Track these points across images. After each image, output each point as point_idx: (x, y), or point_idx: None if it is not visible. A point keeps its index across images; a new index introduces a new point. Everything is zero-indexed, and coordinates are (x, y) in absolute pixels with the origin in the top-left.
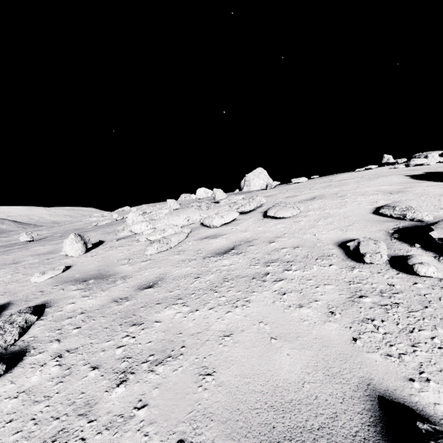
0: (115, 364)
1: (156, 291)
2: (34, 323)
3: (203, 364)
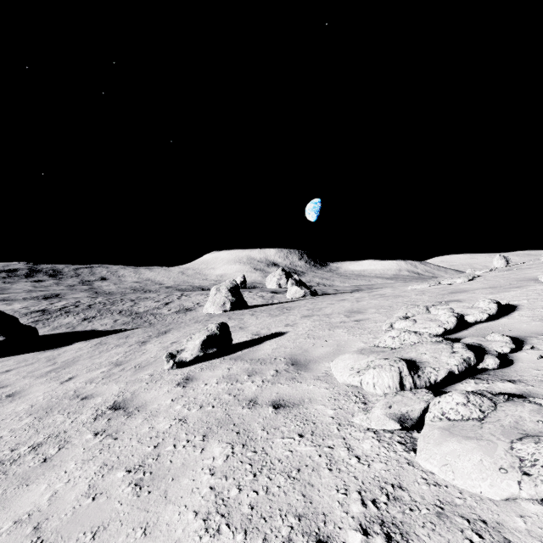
0: (499, 278)
1: (529, 269)
2: (476, 278)
3: (524, 275)
